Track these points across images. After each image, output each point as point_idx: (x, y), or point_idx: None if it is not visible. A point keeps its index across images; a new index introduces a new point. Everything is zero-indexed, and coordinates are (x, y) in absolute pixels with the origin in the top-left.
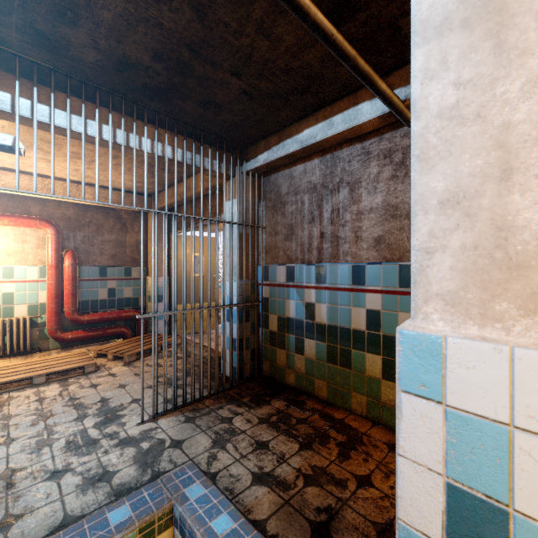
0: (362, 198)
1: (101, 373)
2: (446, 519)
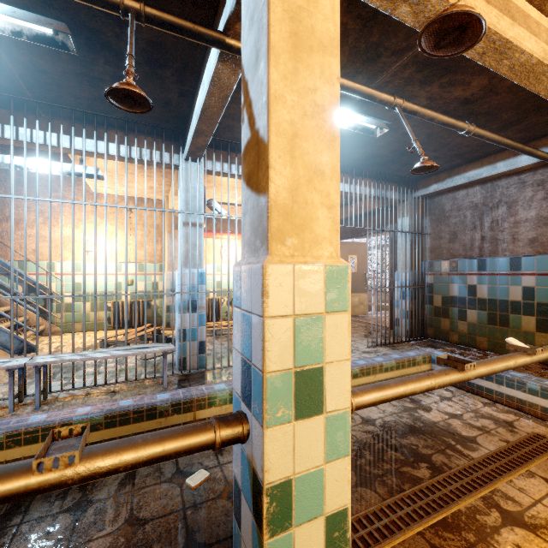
0: (518, 213)
1: None
2: None
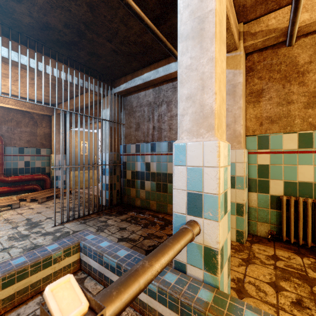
0: (172, 109)
1: (23, 208)
2: (187, 204)
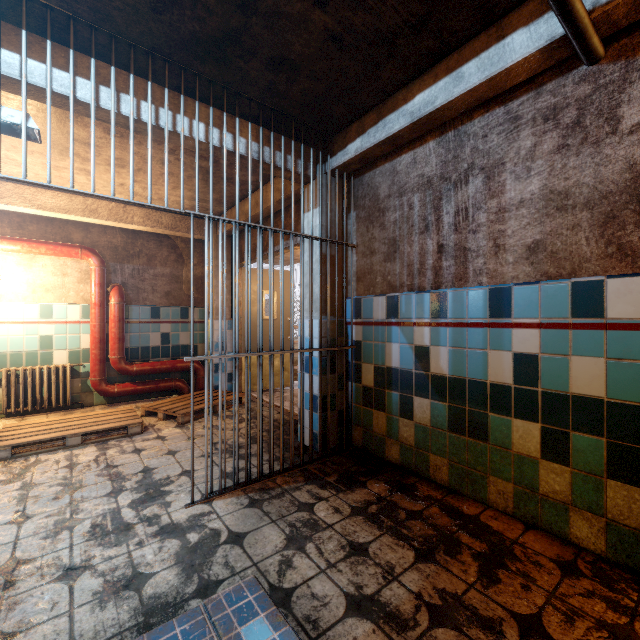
0: (506, 188)
1: (148, 435)
2: None
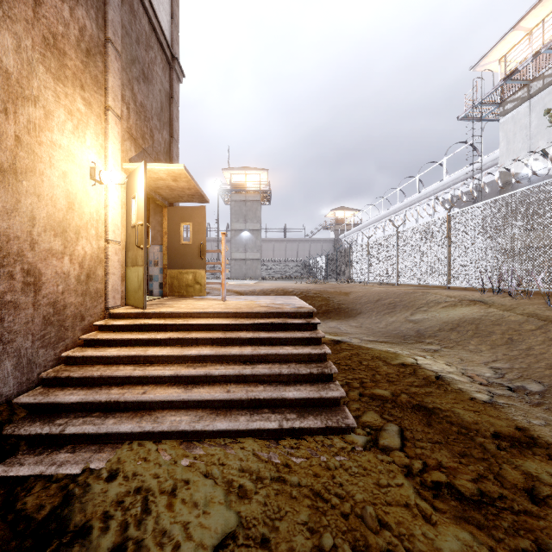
0: None
1: None
2: None
